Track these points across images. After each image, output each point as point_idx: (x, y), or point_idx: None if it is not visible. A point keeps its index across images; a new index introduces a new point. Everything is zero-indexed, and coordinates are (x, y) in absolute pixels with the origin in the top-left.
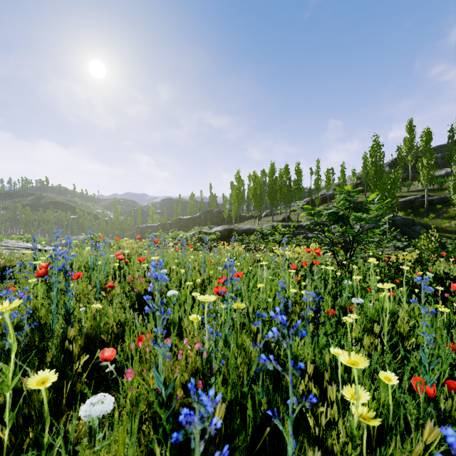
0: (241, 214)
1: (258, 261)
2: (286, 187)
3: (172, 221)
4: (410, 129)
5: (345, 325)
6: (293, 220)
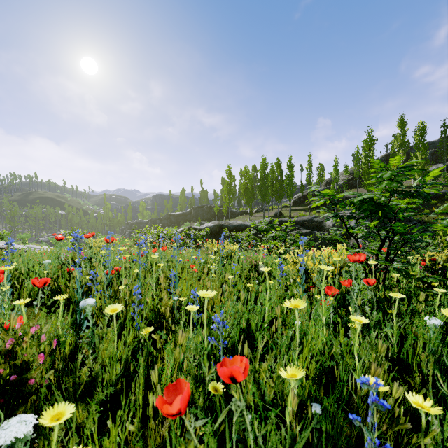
0: (233, 209)
1: (256, 266)
2: (278, 182)
3: (162, 217)
4: (401, 124)
5: None
6: (285, 216)
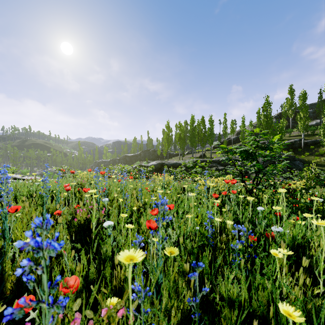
0: (170, 152)
1: (184, 189)
2: (202, 133)
3: (120, 158)
4: (290, 91)
5: (269, 254)
6: (208, 157)
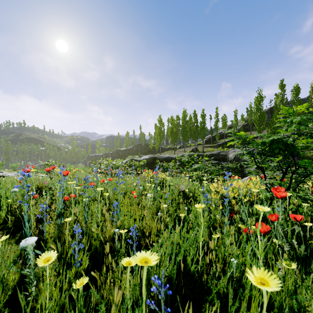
0: (162, 146)
1: (183, 192)
2: (194, 127)
3: (112, 152)
4: (281, 86)
5: None
6: (200, 151)
